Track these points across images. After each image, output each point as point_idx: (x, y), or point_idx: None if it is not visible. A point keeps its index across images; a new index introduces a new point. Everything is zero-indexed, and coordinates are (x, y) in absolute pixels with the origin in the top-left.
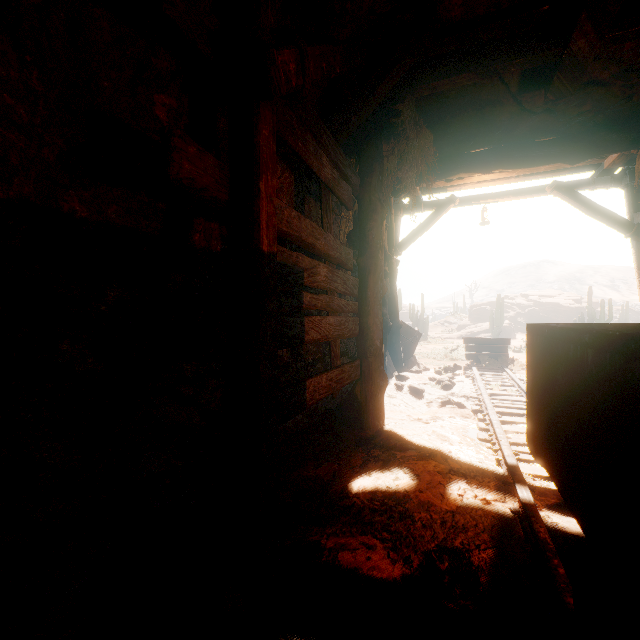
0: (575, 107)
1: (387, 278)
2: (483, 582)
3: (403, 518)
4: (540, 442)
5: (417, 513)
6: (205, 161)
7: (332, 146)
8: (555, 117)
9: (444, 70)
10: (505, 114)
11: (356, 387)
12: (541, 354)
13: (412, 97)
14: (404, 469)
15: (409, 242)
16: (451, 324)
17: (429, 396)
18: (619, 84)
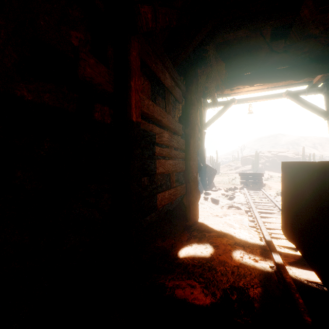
0: (300, 49)
1: (199, 141)
2: (256, 307)
3: (210, 270)
4: (291, 229)
5: (218, 267)
6: (99, 68)
7: (171, 68)
8: (289, 55)
9: (231, 28)
10: (262, 53)
11: (183, 198)
12: (291, 178)
13: (214, 43)
14: (210, 242)
15: (211, 123)
16: (231, 166)
17: (222, 203)
18: (324, 36)
